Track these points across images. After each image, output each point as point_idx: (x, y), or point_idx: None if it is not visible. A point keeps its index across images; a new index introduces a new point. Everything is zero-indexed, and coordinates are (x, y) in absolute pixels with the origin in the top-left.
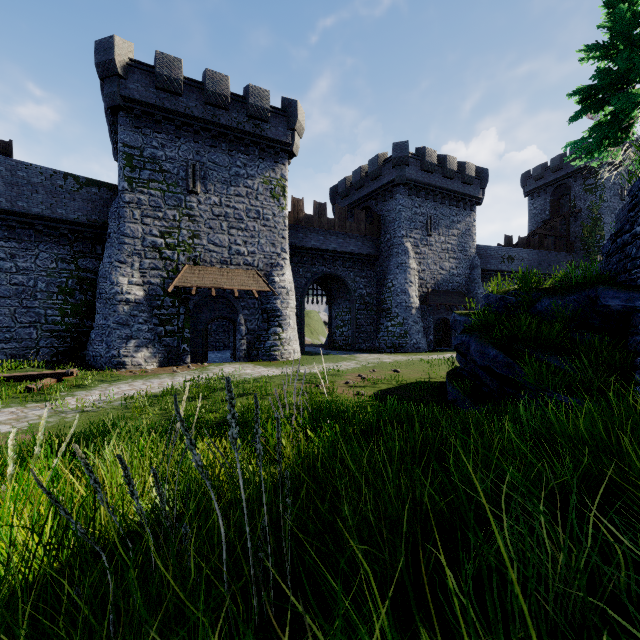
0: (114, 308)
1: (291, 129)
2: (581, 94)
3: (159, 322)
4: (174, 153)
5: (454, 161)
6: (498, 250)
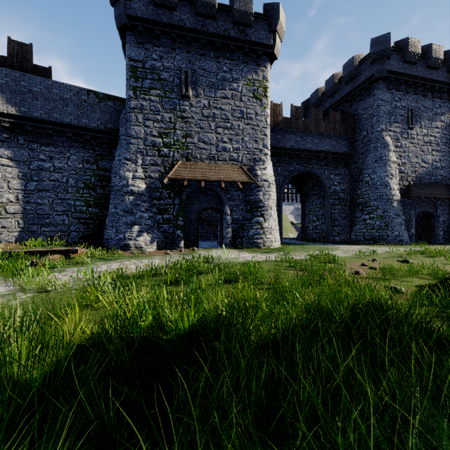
0: (122, 198)
1: (272, 31)
2: None
3: (158, 211)
4: (170, 63)
5: (440, 49)
6: None
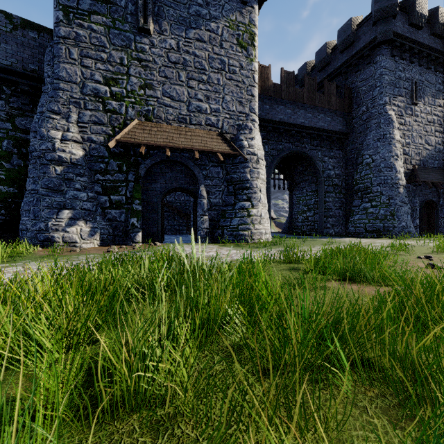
0: (44, 169)
1: None
2: None
3: (102, 190)
4: None
5: None
6: None
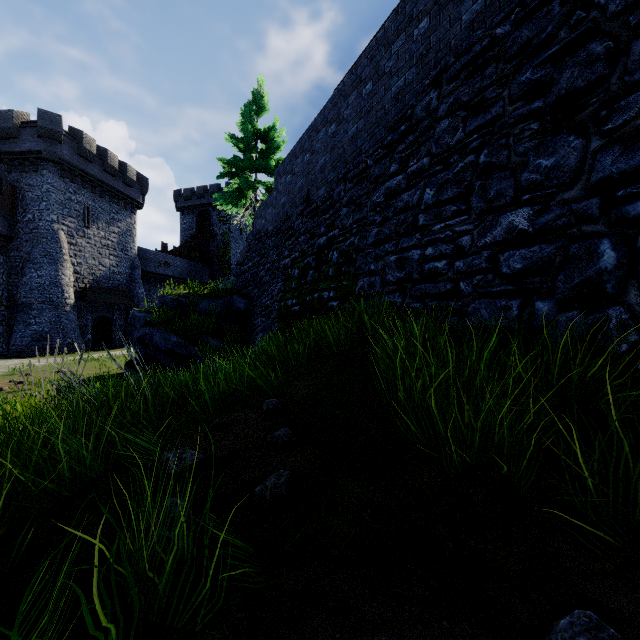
0: None
1: None
2: (222, 163)
3: None
4: None
5: (116, 159)
6: (157, 255)
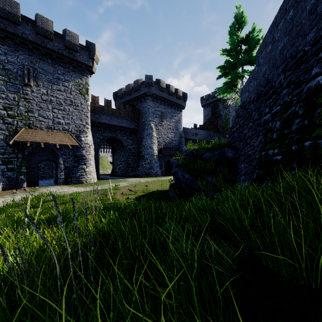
0: None
1: (91, 58)
2: (220, 69)
3: (2, 162)
4: (14, 59)
5: (173, 88)
6: (191, 130)
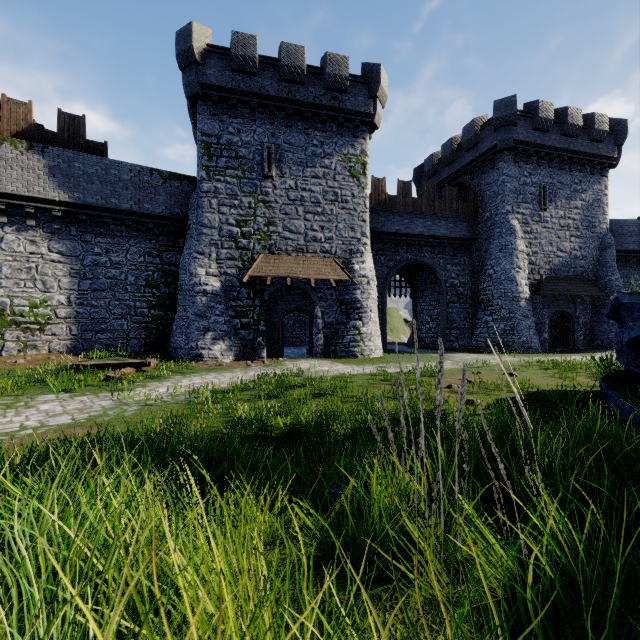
0: (193, 299)
1: (372, 97)
2: None
3: (235, 314)
4: (249, 137)
5: (578, 113)
6: (639, 224)
